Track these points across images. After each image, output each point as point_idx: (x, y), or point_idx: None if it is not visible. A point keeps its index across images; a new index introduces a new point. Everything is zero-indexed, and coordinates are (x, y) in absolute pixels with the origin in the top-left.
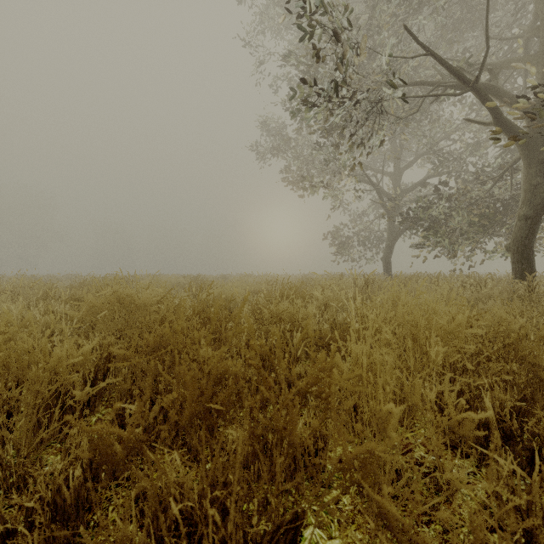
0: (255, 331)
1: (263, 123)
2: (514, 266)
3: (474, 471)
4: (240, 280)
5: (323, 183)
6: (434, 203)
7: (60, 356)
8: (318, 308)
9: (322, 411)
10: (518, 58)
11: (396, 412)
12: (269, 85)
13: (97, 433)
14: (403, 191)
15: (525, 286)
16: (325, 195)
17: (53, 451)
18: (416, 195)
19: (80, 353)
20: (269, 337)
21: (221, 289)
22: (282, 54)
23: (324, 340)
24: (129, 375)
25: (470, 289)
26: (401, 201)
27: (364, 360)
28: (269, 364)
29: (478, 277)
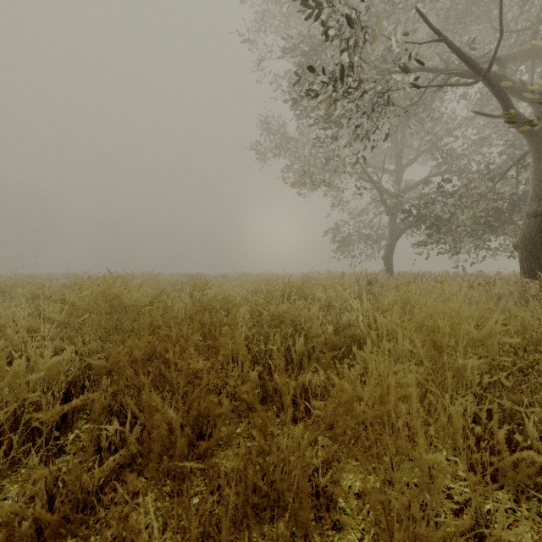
0: (253, 336)
1: (262, 121)
2: (522, 265)
3: (513, 507)
4: (240, 279)
5: (324, 180)
6: (437, 201)
7: (18, 372)
8: (320, 309)
9: (328, 427)
10: (526, 49)
11: (448, 467)
12: (269, 82)
13: (6, 516)
14: (404, 189)
15: (537, 285)
16: (326, 193)
17: (18, 479)
18: (417, 194)
19: (48, 365)
20: (268, 343)
21: (219, 289)
22: (282, 51)
23: (330, 346)
24: (108, 389)
25: (478, 289)
26: (403, 198)
27: (391, 384)
28: (268, 372)
29: (484, 276)
